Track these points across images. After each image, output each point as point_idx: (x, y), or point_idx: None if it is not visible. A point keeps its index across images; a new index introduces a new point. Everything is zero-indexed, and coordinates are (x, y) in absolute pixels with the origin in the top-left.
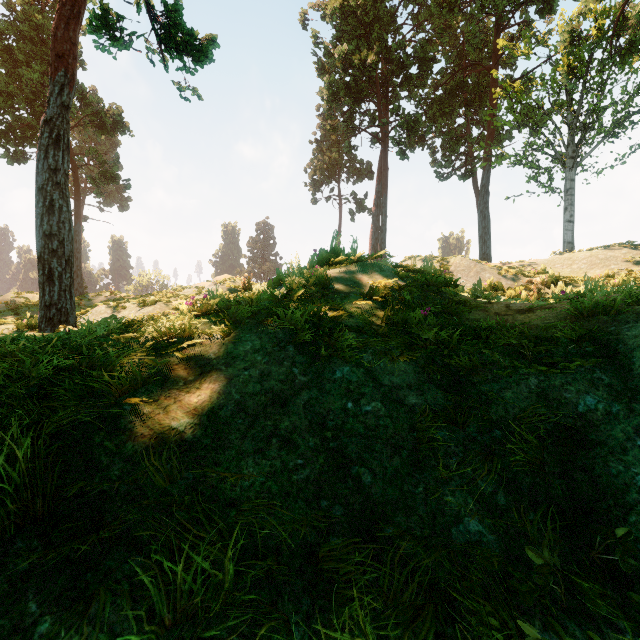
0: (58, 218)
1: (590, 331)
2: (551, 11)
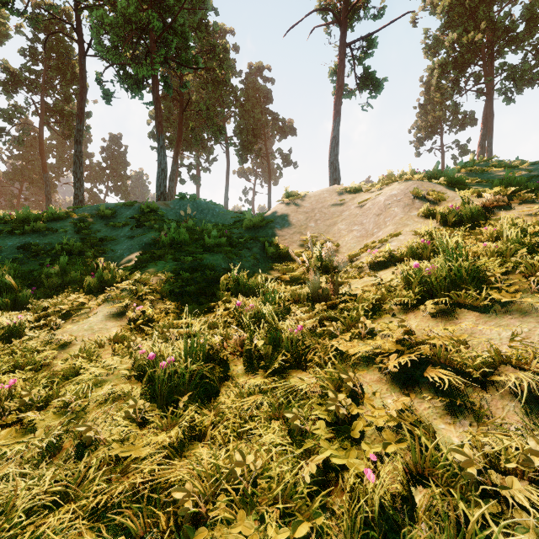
0: (338, 173)
1: None
2: None
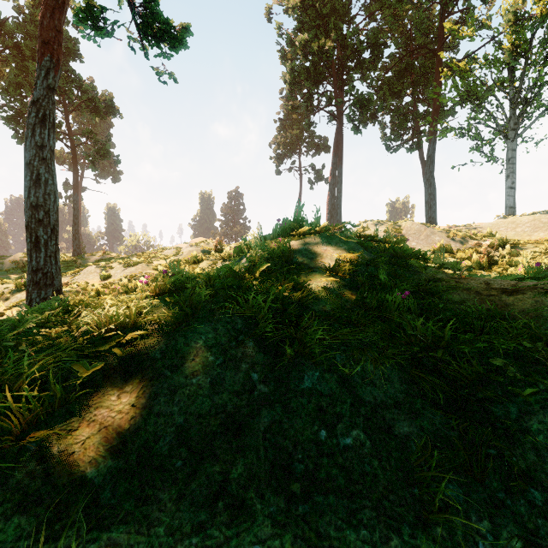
0: (44, 190)
1: None
2: None
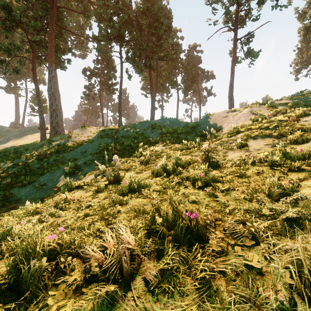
0: (232, 101)
1: None
2: None
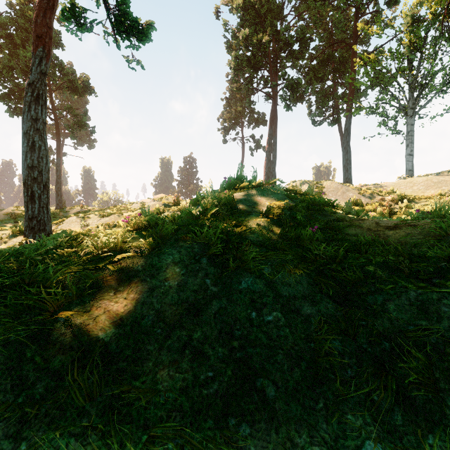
0: (38, 154)
1: None
2: (396, 2)
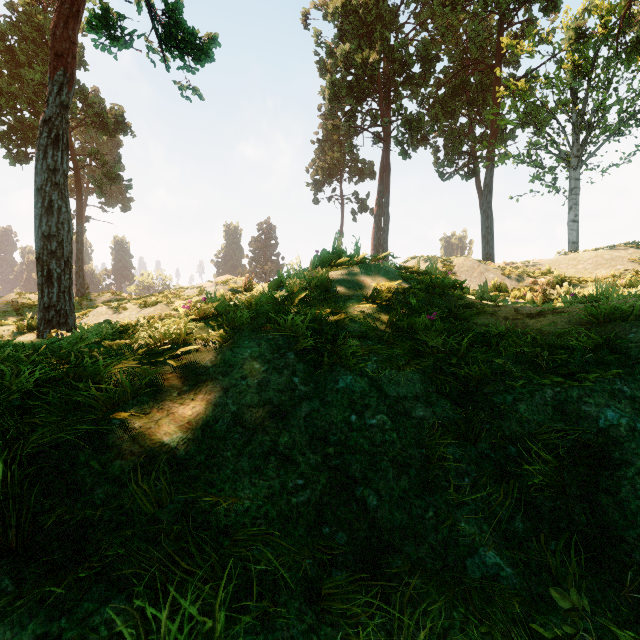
0: (57, 219)
1: (607, 338)
2: (555, 9)
